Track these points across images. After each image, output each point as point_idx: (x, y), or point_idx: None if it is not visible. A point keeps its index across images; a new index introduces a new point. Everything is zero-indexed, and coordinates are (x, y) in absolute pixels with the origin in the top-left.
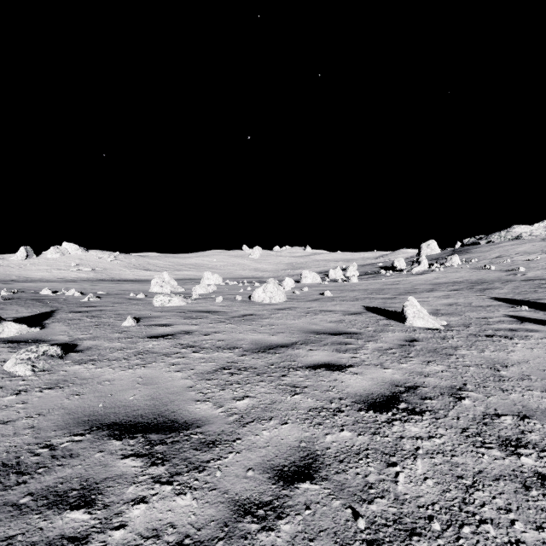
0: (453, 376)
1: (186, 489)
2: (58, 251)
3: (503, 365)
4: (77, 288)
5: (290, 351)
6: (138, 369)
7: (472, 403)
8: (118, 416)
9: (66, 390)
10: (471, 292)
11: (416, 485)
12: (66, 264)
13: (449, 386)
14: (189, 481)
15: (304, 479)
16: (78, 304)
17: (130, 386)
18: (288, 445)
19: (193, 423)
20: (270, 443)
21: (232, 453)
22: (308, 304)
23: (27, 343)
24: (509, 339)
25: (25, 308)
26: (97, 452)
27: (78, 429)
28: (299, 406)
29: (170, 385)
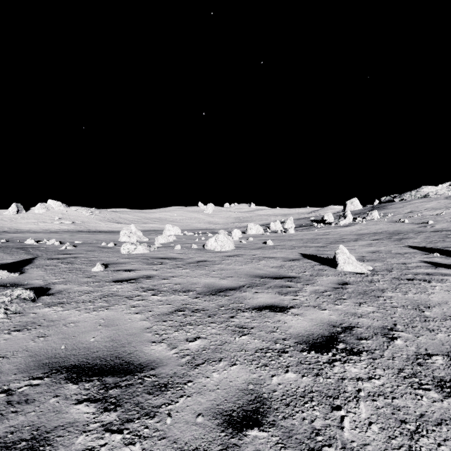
0: (383, 317)
1: (136, 438)
2: (44, 207)
3: (426, 306)
4: (57, 238)
5: (238, 294)
6: (102, 311)
7: (403, 343)
8: (77, 358)
9: (32, 332)
10: (390, 241)
11: (362, 431)
12: (50, 218)
13: (381, 327)
14: (140, 429)
15: (252, 425)
16: (56, 251)
17: (93, 328)
18: (237, 388)
19: (147, 365)
20: (219, 385)
21: (183, 397)
22: (253, 251)
23: (5, 287)
24: (428, 283)
25: (9, 255)
26: (53, 397)
27: (38, 372)
28: (247, 347)
29: (129, 326)
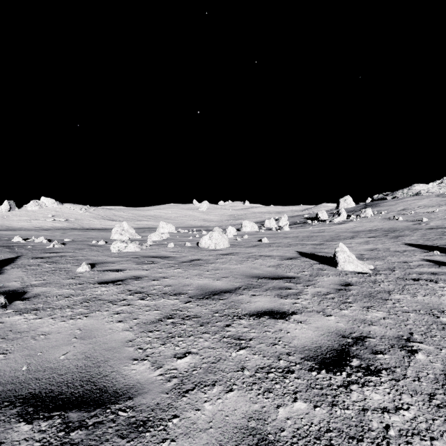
0: (396, 324)
1: None
2: (37, 204)
3: (440, 311)
4: (47, 236)
5: (234, 297)
6: (80, 320)
7: (426, 357)
8: (39, 384)
9: None
10: (386, 238)
11: None
12: (43, 216)
13: (396, 337)
14: None
15: None
16: (42, 250)
17: (66, 341)
18: (234, 426)
19: (124, 393)
20: (212, 422)
21: (165, 441)
22: (248, 249)
23: None
24: (435, 283)
25: None
26: None
27: None
28: (245, 365)
29: (108, 338)
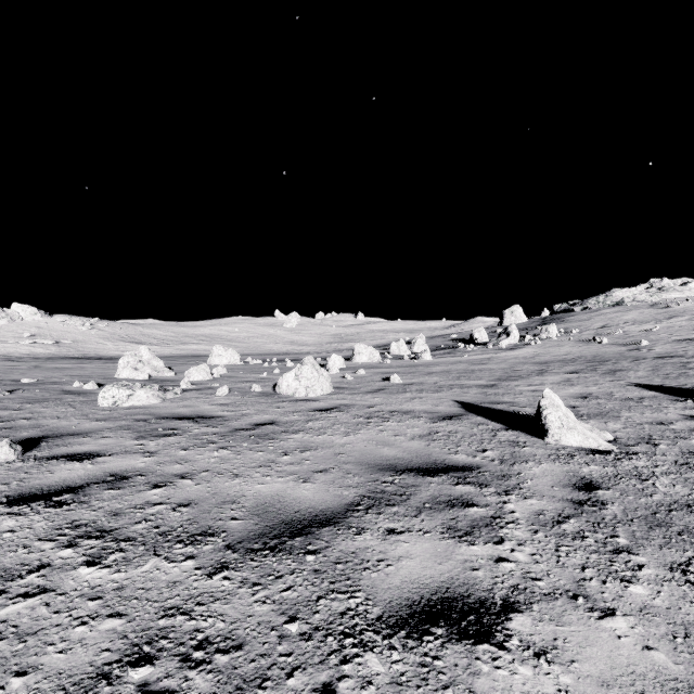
0: None
1: None
2: (4, 315)
3: None
4: None
5: (343, 543)
6: None
7: None
8: None
9: None
10: (597, 375)
11: None
12: (15, 335)
13: None
14: None
15: None
16: None
17: None
18: None
19: None
20: None
21: None
22: (368, 398)
23: None
24: None
25: None
26: None
27: None
28: None
29: None
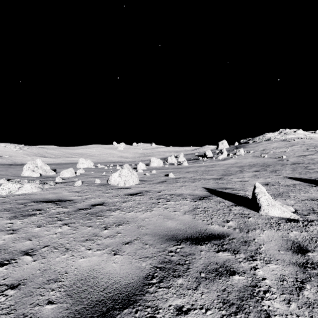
0: None
1: None
2: None
3: None
4: None
5: None
6: None
7: None
8: None
9: None
10: (268, 172)
11: None
12: None
13: None
14: None
15: None
16: None
17: None
18: None
19: None
20: None
21: None
22: (157, 186)
23: None
24: None
25: None
26: None
27: None
28: None
29: None
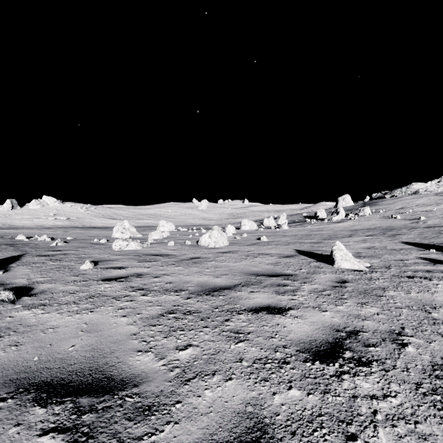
0: (389, 319)
1: None
2: (38, 203)
3: (432, 307)
4: (50, 234)
5: (233, 294)
6: (85, 314)
7: (416, 350)
8: (50, 373)
9: (5, 339)
10: (384, 237)
11: None
12: (45, 214)
13: (388, 331)
14: None
15: None
16: (46, 248)
17: (73, 334)
18: (233, 410)
19: (130, 381)
20: (212, 407)
21: (169, 424)
22: (247, 247)
23: None
24: (429, 280)
25: None
26: (13, 426)
27: (2, 392)
28: (244, 356)
29: (113, 332)
